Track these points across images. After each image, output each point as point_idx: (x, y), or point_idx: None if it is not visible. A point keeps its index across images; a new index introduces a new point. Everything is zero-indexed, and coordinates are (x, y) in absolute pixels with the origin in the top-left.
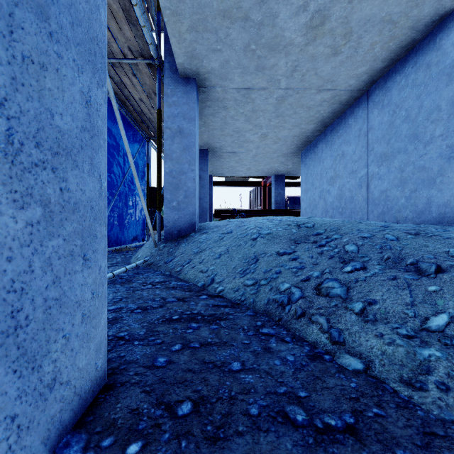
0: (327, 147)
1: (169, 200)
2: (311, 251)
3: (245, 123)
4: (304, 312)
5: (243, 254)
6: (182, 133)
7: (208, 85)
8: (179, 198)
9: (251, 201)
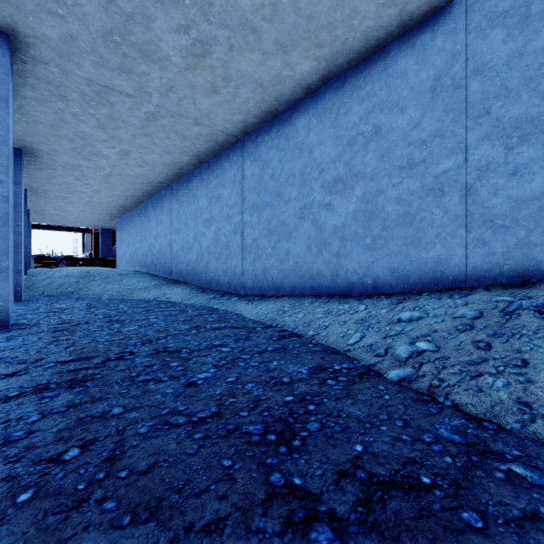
0: (127, 225)
1: None
2: (85, 281)
3: (65, 204)
4: (73, 293)
5: (58, 283)
6: None
7: (36, 192)
8: None
9: (85, 243)
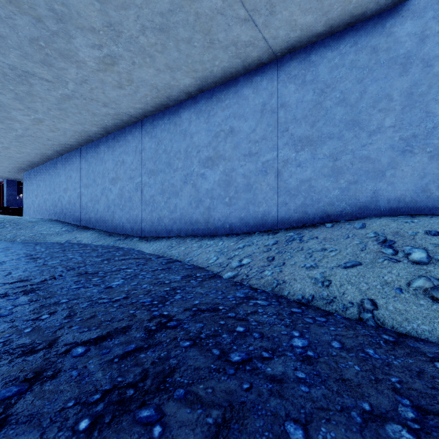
0: (35, 178)
1: None
2: None
3: None
4: None
5: None
6: None
7: None
8: None
9: None
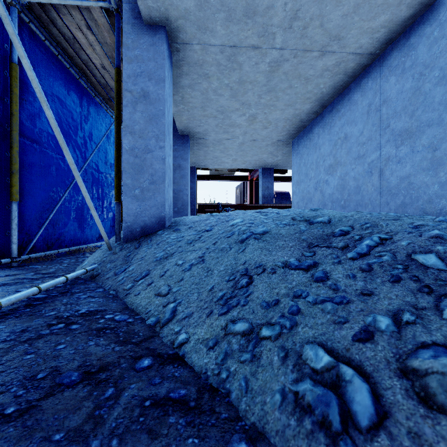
0: (325, 131)
1: (130, 186)
2: (348, 264)
3: (231, 99)
4: None
5: (227, 265)
6: (147, 97)
7: (182, 39)
8: (143, 185)
9: (237, 196)
